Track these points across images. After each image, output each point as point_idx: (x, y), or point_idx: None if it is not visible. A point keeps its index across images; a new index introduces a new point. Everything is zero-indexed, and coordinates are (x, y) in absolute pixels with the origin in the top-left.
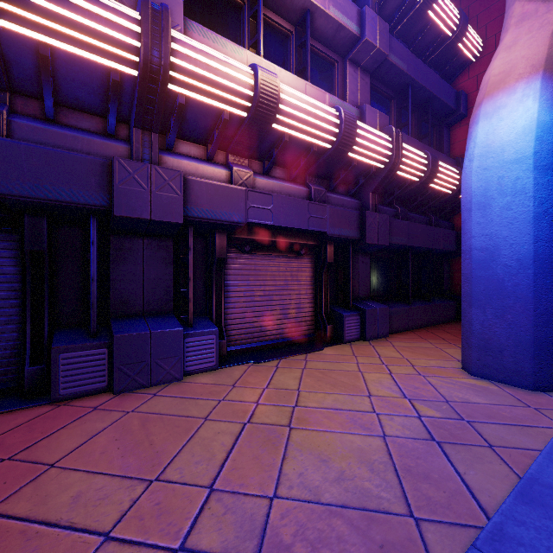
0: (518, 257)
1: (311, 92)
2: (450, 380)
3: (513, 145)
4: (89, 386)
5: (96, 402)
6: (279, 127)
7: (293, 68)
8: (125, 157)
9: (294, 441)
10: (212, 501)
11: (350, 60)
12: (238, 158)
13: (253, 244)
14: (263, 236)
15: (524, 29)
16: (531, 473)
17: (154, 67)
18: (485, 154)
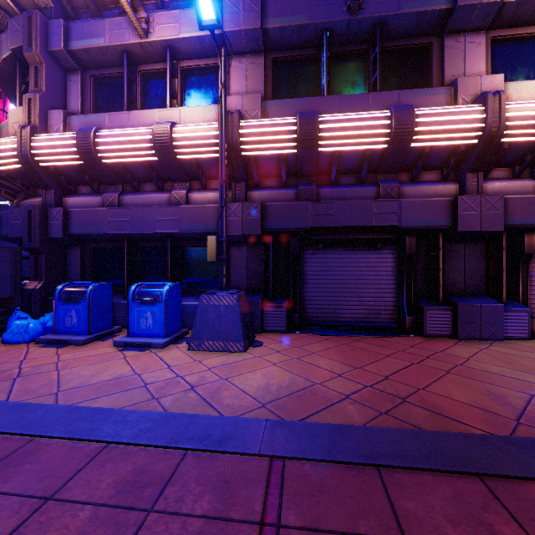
0: None
1: None
2: None
3: None
4: (441, 332)
5: (451, 341)
6: None
7: None
8: (455, 192)
9: None
10: None
11: None
12: None
13: None
14: None
15: None
16: None
17: (492, 134)
18: None
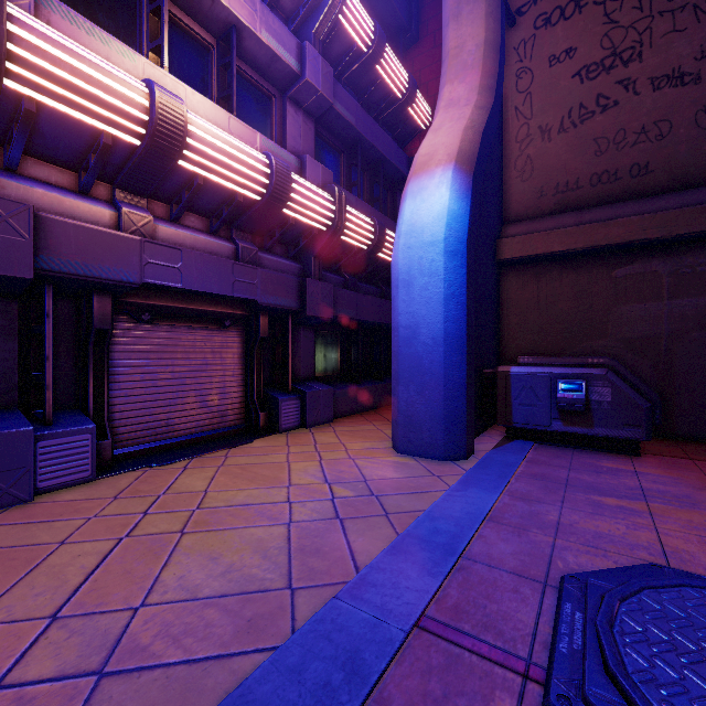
0: (433, 335)
1: (237, 127)
2: (377, 460)
3: (430, 228)
4: None
5: None
6: (189, 166)
7: (215, 92)
8: None
9: (183, 546)
10: (52, 630)
11: (290, 99)
12: (130, 196)
13: (155, 311)
14: (171, 301)
15: (449, 116)
16: (409, 529)
17: None
18: (409, 232)
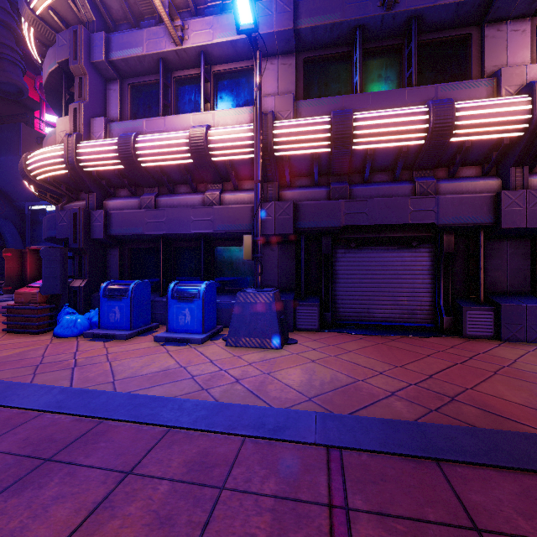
0: None
1: None
2: None
3: None
4: (482, 333)
5: (493, 342)
6: None
7: None
8: (497, 188)
9: None
10: None
11: None
12: None
13: None
14: None
15: None
16: None
17: None
18: None
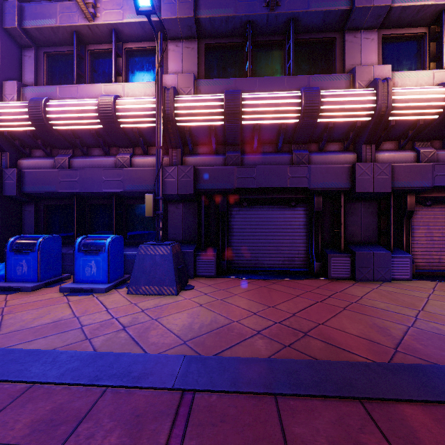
0: None
1: None
2: None
3: None
4: (342, 275)
5: (350, 282)
6: None
7: None
8: (354, 160)
9: None
10: None
11: None
12: (421, 143)
13: (434, 199)
14: (443, 193)
15: None
16: None
17: (381, 113)
18: None
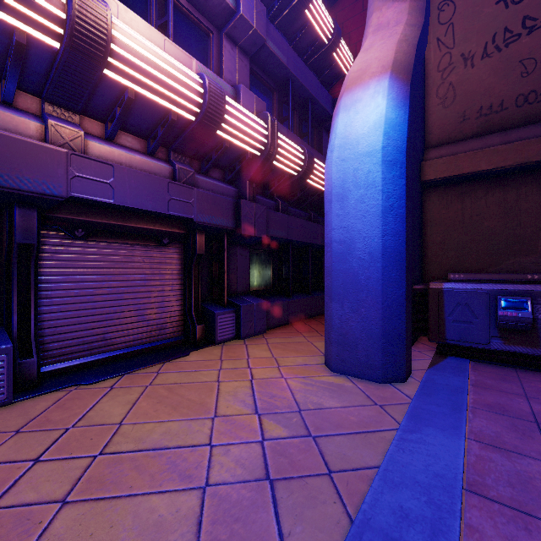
0: (369, 250)
1: (172, 51)
2: (310, 381)
3: (366, 138)
4: None
5: None
6: (117, 77)
7: (153, 20)
8: None
9: (52, 534)
10: None
11: (227, 35)
12: (60, 110)
13: (89, 227)
14: (105, 218)
15: (379, 37)
16: (365, 510)
17: None
18: (343, 145)
